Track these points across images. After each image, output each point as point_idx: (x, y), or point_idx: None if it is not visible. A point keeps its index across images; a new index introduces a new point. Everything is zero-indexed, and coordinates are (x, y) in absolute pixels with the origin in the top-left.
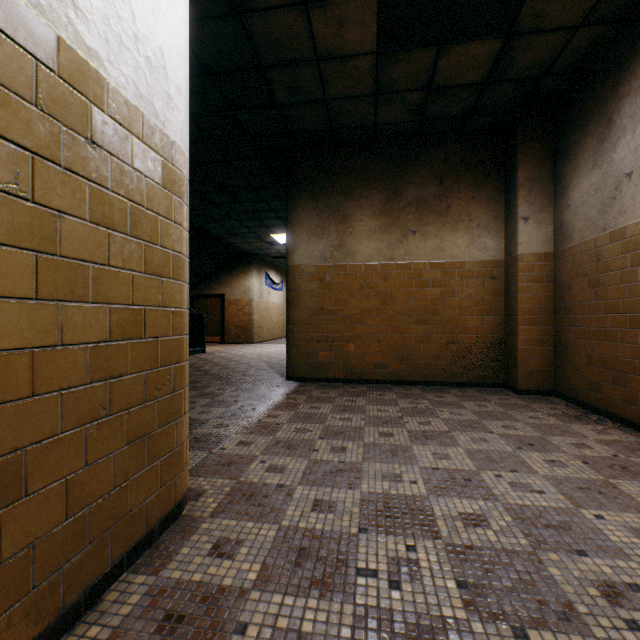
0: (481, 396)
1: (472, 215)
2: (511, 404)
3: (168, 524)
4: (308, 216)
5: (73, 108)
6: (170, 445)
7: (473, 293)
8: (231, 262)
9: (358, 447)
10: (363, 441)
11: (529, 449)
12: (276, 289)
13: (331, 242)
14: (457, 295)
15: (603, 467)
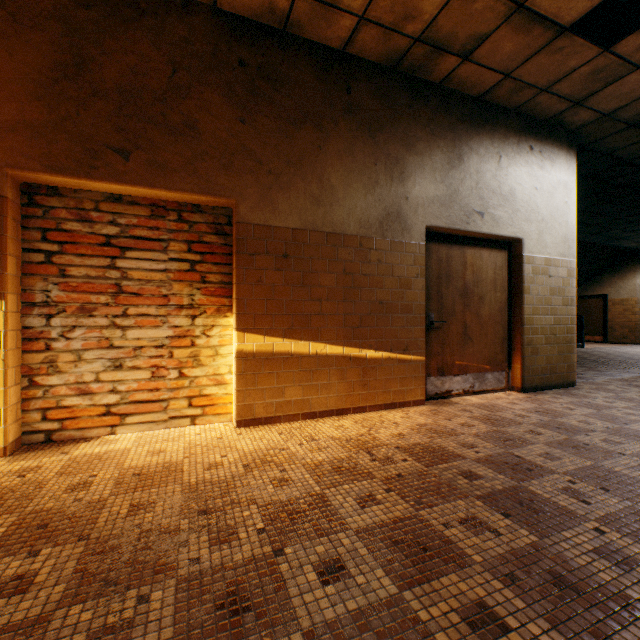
0: None
1: None
2: None
3: (568, 386)
4: None
5: (546, 271)
6: (569, 361)
7: None
8: (614, 262)
9: None
10: None
11: None
12: None
13: None
14: None
15: None
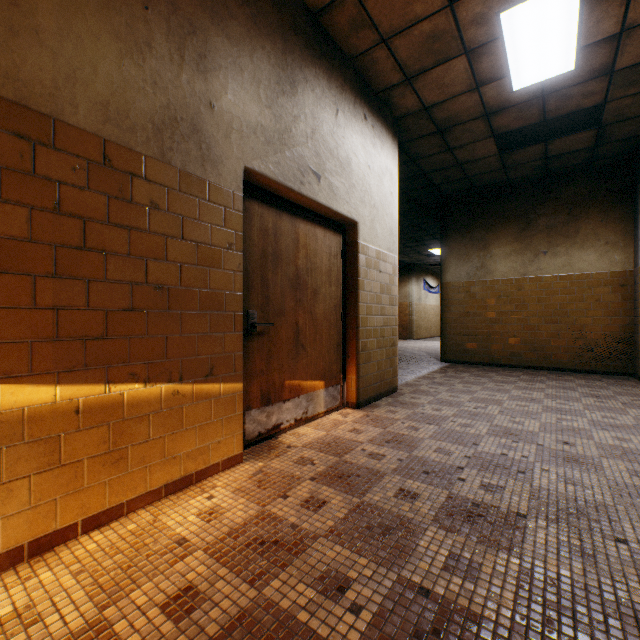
0: (599, 379)
1: (600, 235)
2: (619, 384)
3: (393, 392)
4: (456, 247)
5: (377, 265)
6: (394, 365)
7: (601, 298)
8: None
9: (478, 387)
10: (483, 386)
11: (592, 397)
12: (432, 292)
13: (474, 264)
14: (585, 300)
15: (633, 406)
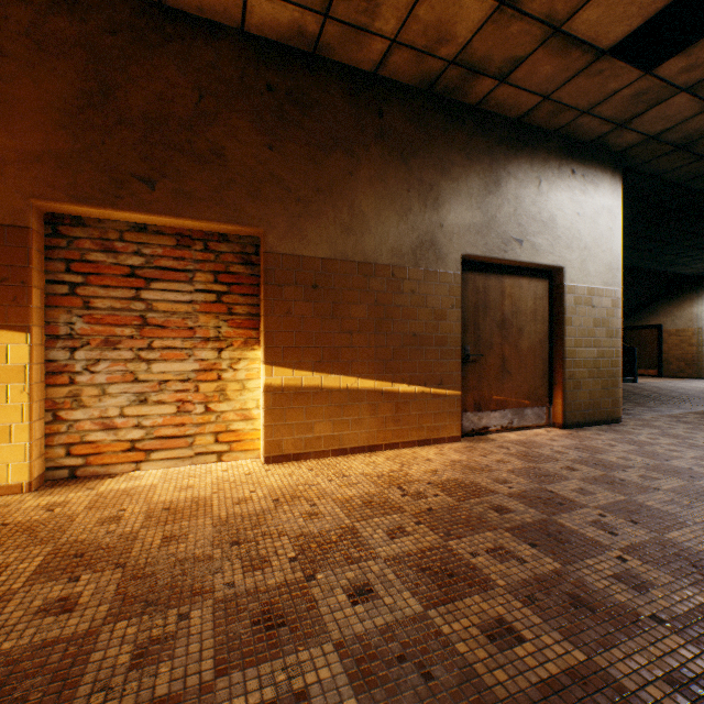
0: None
1: None
2: None
3: (612, 422)
4: None
5: (588, 301)
6: (613, 396)
7: None
8: (669, 289)
9: None
10: None
11: None
12: None
13: None
14: None
15: None
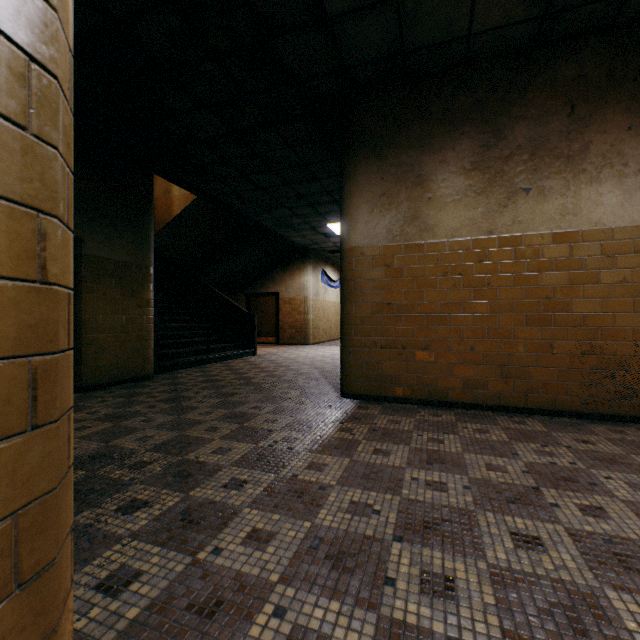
0: None
1: (627, 155)
2: None
3: None
4: (369, 181)
5: None
6: None
7: (629, 277)
8: (285, 258)
9: (479, 581)
10: (484, 558)
11: None
12: (333, 287)
13: (401, 214)
14: (600, 281)
15: None
